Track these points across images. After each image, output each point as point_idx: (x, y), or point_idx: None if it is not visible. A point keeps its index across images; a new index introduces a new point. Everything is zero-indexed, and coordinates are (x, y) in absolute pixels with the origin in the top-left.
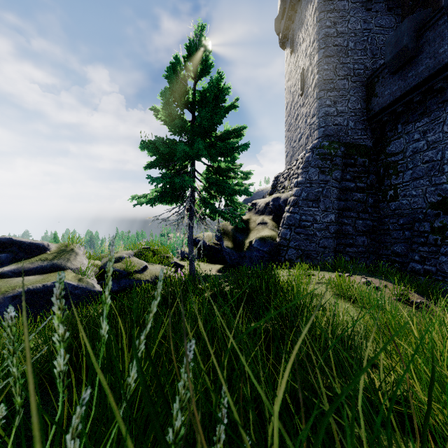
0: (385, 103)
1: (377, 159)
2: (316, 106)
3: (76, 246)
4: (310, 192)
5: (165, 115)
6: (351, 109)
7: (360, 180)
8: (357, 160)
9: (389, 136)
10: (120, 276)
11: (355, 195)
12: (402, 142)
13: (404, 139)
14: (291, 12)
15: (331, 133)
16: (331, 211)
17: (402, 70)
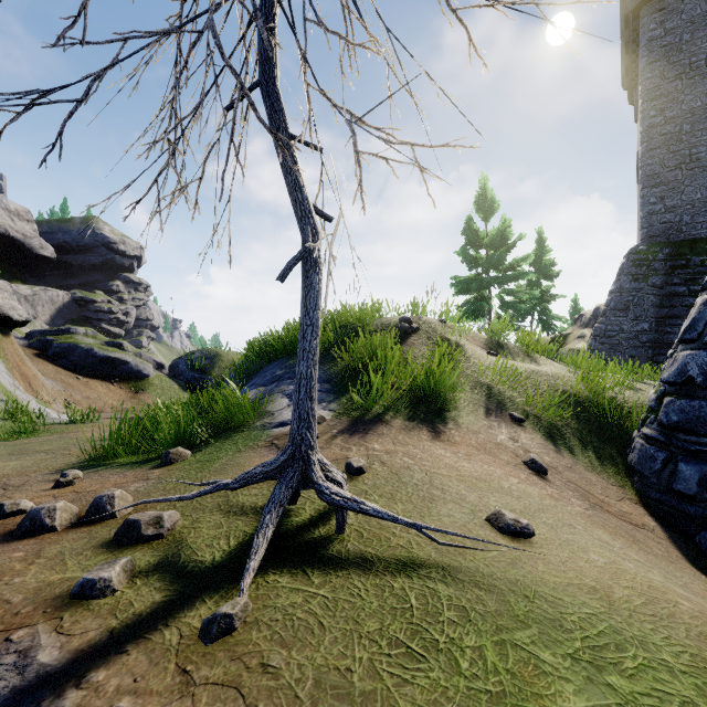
0: None
1: None
2: (639, 205)
3: None
4: (618, 302)
5: (468, 261)
6: (686, 201)
7: (695, 282)
8: (690, 260)
9: None
10: None
11: (686, 300)
12: None
13: None
14: (633, 74)
15: (656, 233)
16: (643, 320)
17: None
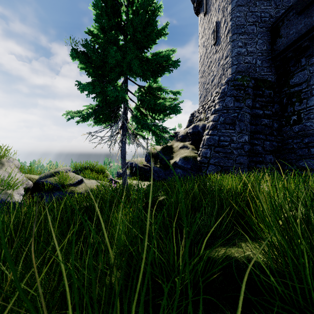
0: (290, 41)
1: (280, 92)
2: (229, 48)
3: (5, 158)
4: (227, 117)
5: (97, 28)
6: (259, 50)
7: (266, 108)
8: (264, 92)
9: (292, 70)
10: (54, 189)
11: (263, 121)
12: (306, 73)
13: (308, 70)
14: None
15: (242, 69)
16: (245, 133)
17: (309, 8)
